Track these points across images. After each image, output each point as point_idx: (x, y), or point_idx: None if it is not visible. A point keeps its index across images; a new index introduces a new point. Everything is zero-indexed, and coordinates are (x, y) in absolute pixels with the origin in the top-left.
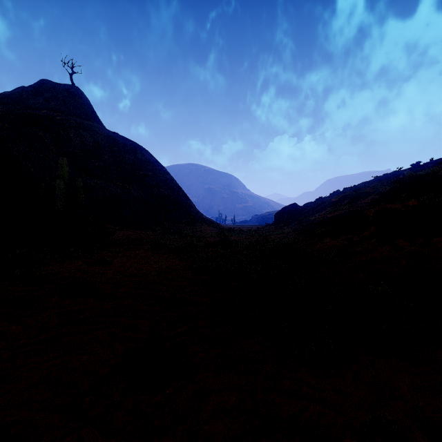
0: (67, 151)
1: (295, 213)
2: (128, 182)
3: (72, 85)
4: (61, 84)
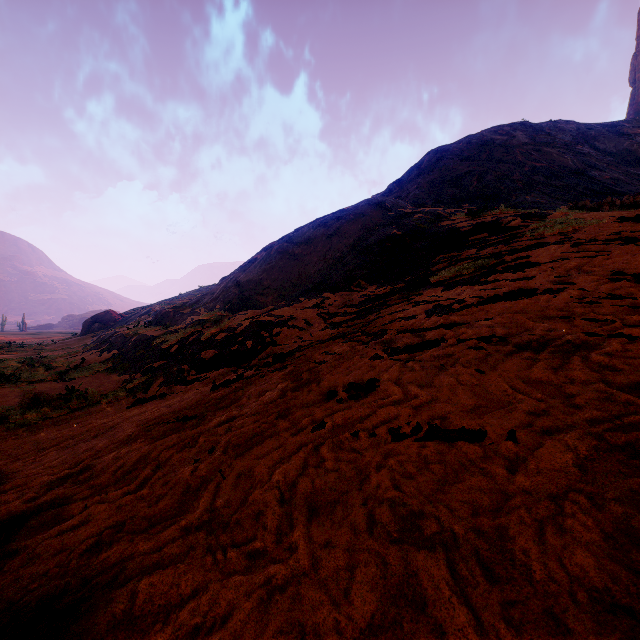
0: None
1: (109, 321)
2: None
3: None
4: None
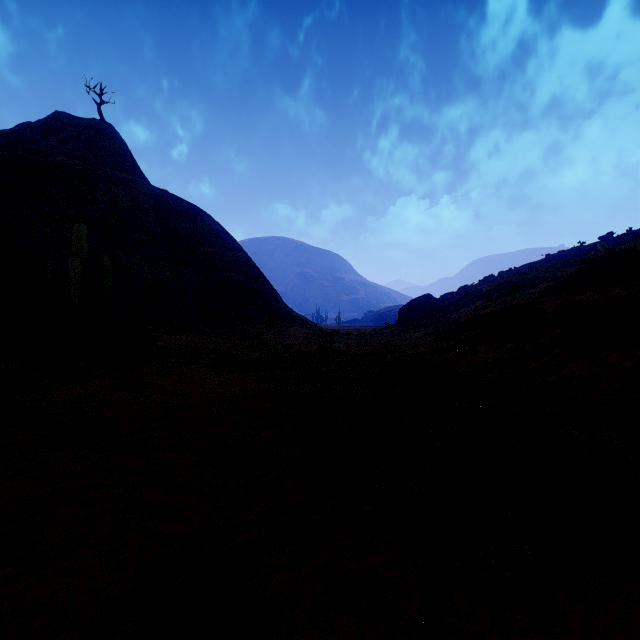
0: (91, 217)
1: (428, 308)
2: (183, 263)
3: (100, 121)
4: (84, 119)
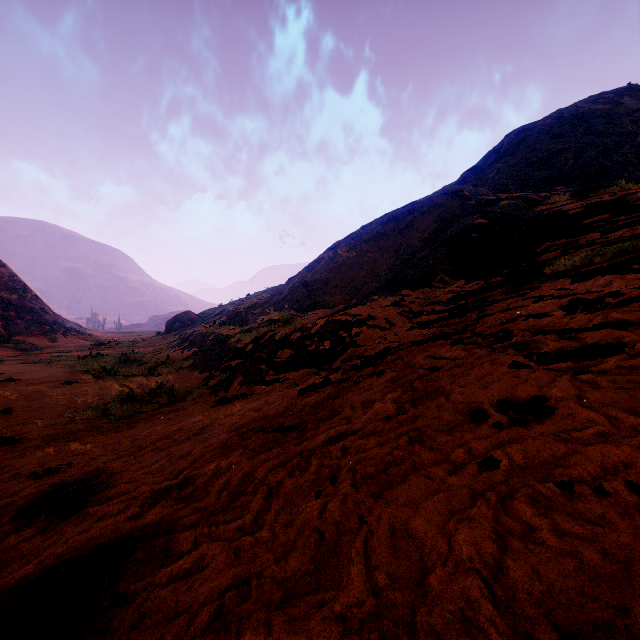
0: None
1: (188, 321)
2: None
3: None
4: None
